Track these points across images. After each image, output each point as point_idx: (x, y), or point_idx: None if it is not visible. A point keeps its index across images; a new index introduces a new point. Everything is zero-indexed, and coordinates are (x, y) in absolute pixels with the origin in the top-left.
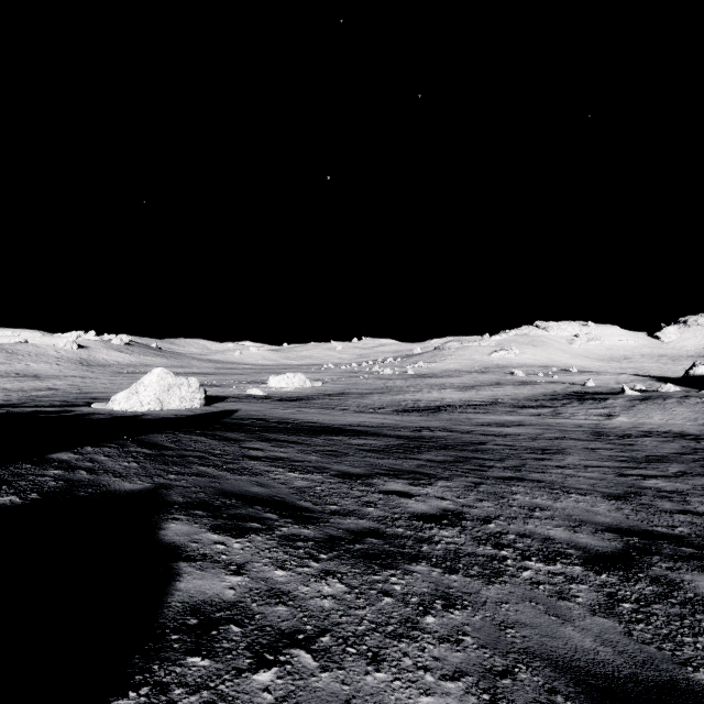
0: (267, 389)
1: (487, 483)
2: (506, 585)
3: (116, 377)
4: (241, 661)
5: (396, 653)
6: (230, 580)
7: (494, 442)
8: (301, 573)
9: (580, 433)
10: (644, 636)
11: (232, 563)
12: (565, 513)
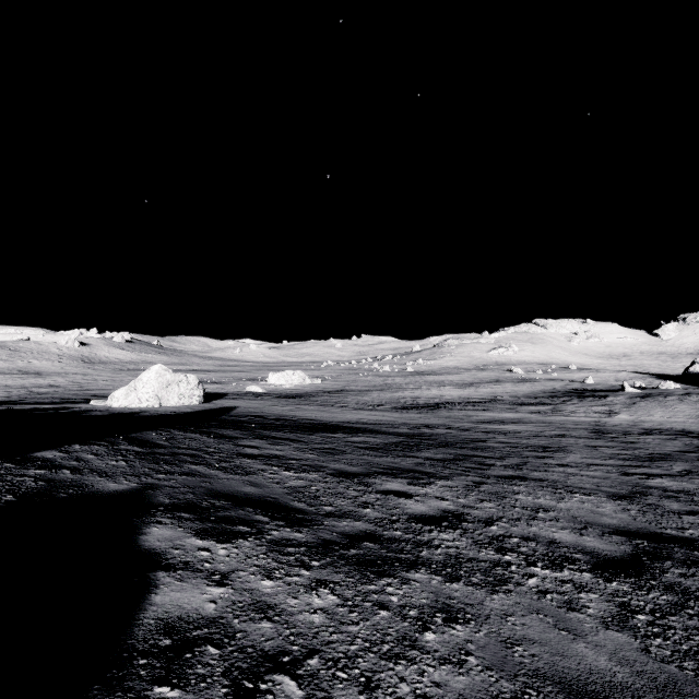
0: (267, 387)
1: (488, 482)
2: (511, 595)
3: (116, 374)
4: (216, 691)
5: (392, 678)
6: (212, 592)
7: (494, 440)
8: (291, 583)
9: (581, 431)
10: (662, 653)
11: (216, 572)
12: (570, 514)
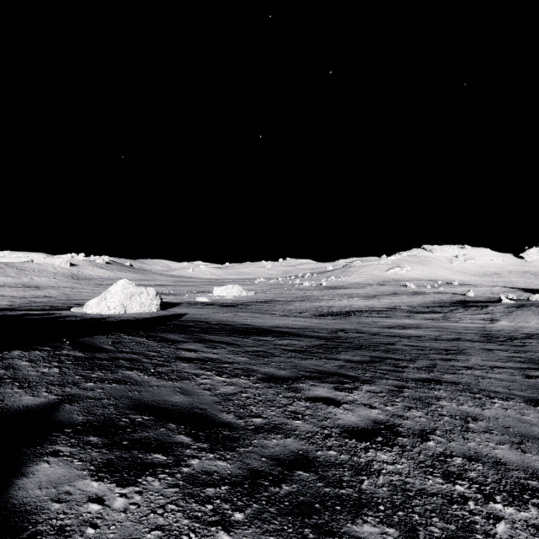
0: (212, 297)
1: (409, 386)
2: None
3: (97, 288)
4: None
5: None
6: None
7: (401, 343)
8: None
9: (472, 335)
10: None
11: None
12: (500, 423)
